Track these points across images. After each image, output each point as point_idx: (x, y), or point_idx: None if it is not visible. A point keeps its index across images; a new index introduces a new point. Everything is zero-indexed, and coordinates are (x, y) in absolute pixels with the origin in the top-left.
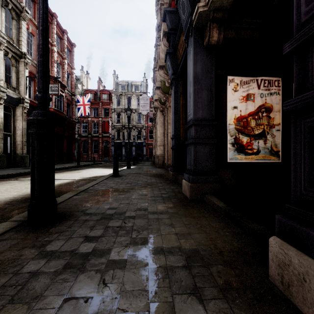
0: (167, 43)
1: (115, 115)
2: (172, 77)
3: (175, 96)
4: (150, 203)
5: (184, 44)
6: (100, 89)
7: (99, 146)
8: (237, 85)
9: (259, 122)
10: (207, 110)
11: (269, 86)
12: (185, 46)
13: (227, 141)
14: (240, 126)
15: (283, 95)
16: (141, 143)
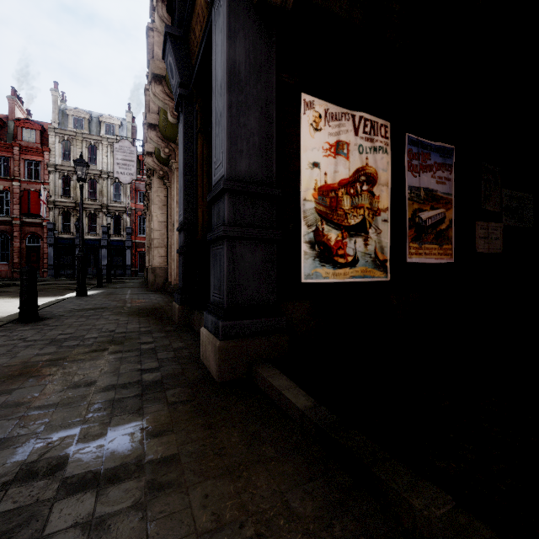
0: (168, 16)
1: (56, 178)
2: (180, 92)
3: (186, 137)
4: (91, 424)
5: (206, 12)
6: (16, 116)
7: (14, 245)
8: (319, 117)
9: (357, 203)
10: (259, 160)
11: (373, 133)
12: (208, 15)
13: (302, 237)
14: (324, 207)
15: (392, 156)
16: (120, 241)
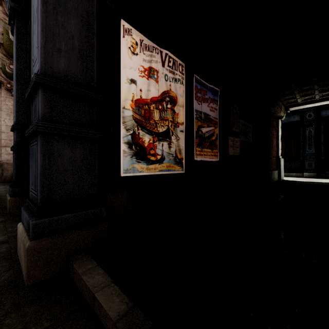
0: None
1: None
2: (12, 5)
3: (19, 47)
4: None
5: None
6: None
7: None
8: (136, 44)
9: (164, 116)
10: (80, 64)
11: (174, 68)
12: None
13: (121, 138)
14: (140, 116)
15: (186, 87)
16: None
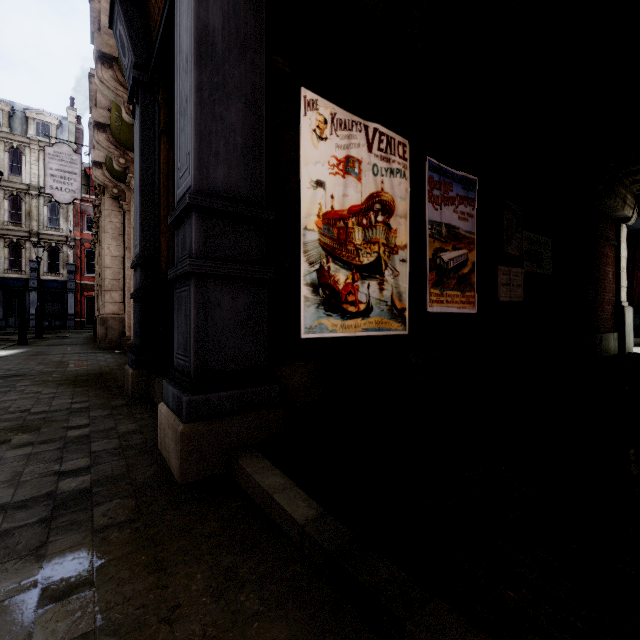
0: None
1: None
2: (135, 75)
3: (144, 139)
4: None
5: None
6: None
7: None
8: (324, 122)
9: (371, 237)
10: (243, 169)
11: (389, 151)
12: None
13: (302, 277)
14: (331, 239)
15: (411, 182)
16: (59, 282)
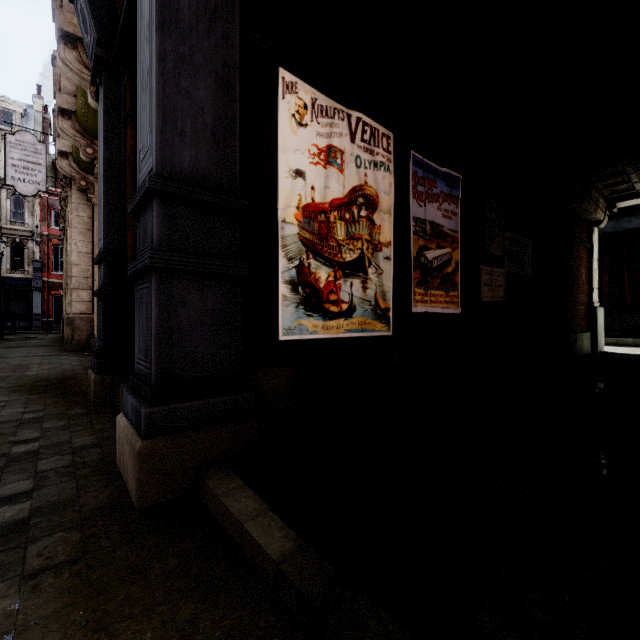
0: None
1: None
2: (98, 53)
3: (108, 123)
4: None
5: None
6: None
7: None
8: (304, 107)
9: (354, 232)
10: (214, 153)
11: (373, 142)
12: None
13: (280, 274)
14: (311, 234)
15: (395, 176)
16: (23, 279)
